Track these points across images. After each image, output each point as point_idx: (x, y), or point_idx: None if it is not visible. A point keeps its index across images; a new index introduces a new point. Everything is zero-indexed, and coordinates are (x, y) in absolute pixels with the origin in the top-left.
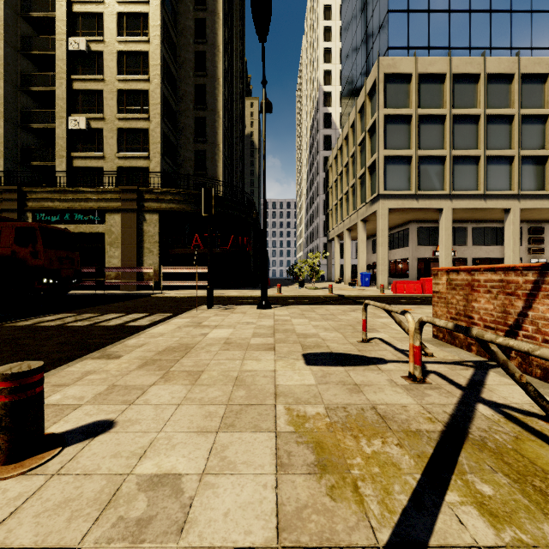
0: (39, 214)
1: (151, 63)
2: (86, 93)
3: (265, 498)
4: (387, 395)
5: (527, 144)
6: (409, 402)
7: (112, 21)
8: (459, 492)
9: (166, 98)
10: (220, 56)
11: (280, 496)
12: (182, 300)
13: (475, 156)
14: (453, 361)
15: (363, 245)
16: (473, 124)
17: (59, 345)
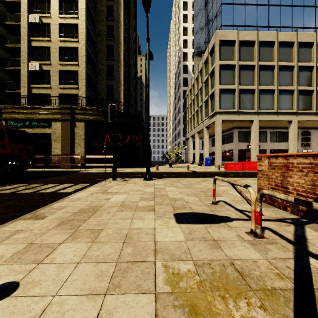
0: (9, 121)
1: (80, 31)
2: (39, 48)
3: None
4: (239, 251)
5: (301, 83)
6: (258, 257)
7: (56, 5)
8: None
9: (89, 52)
10: (122, 28)
11: None
12: (97, 175)
13: (272, 89)
14: (277, 219)
15: (206, 142)
16: (271, 71)
17: (6, 207)
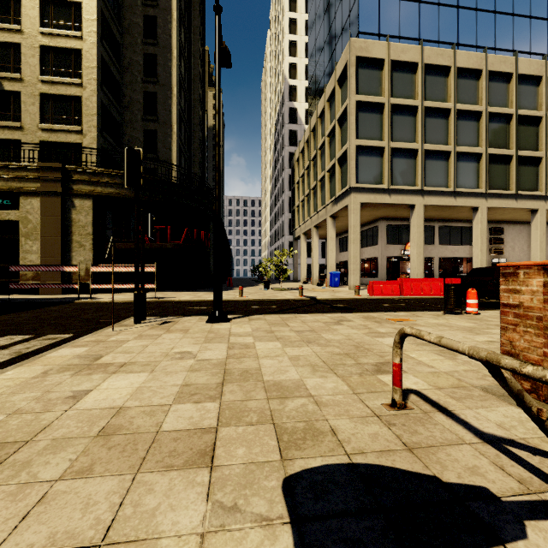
0: None
1: (85, 16)
2: None
3: None
4: None
5: (493, 143)
6: None
7: None
8: None
9: (106, 63)
10: (174, 23)
11: None
12: (110, 308)
13: (446, 152)
14: None
15: (332, 243)
16: (444, 119)
17: None
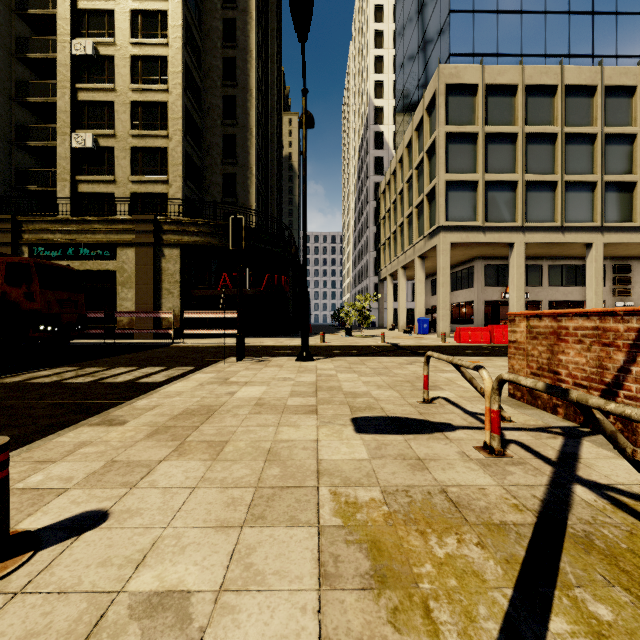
0: (36, 248)
1: (171, 70)
2: (93, 105)
3: (304, 629)
4: (459, 474)
5: (611, 168)
6: (488, 483)
7: (125, 20)
8: (567, 617)
9: (189, 111)
10: (253, 62)
11: (325, 625)
12: (207, 351)
13: (552, 182)
14: (536, 427)
15: (420, 286)
16: (550, 145)
17: (52, 407)
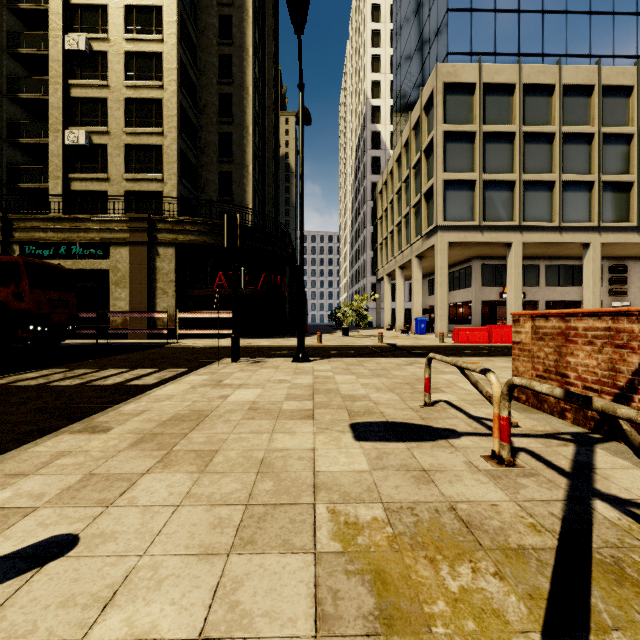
0: (28, 246)
1: (166, 66)
2: (86, 101)
3: None
4: (468, 487)
5: (609, 168)
6: (500, 498)
7: (119, 16)
8: None
9: (184, 109)
10: (249, 60)
11: None
12: (201, 351)
13: (549, 181)
14: (545, 433)
15: (418, 286)
16: (547, 144)
17: (33, 412)
